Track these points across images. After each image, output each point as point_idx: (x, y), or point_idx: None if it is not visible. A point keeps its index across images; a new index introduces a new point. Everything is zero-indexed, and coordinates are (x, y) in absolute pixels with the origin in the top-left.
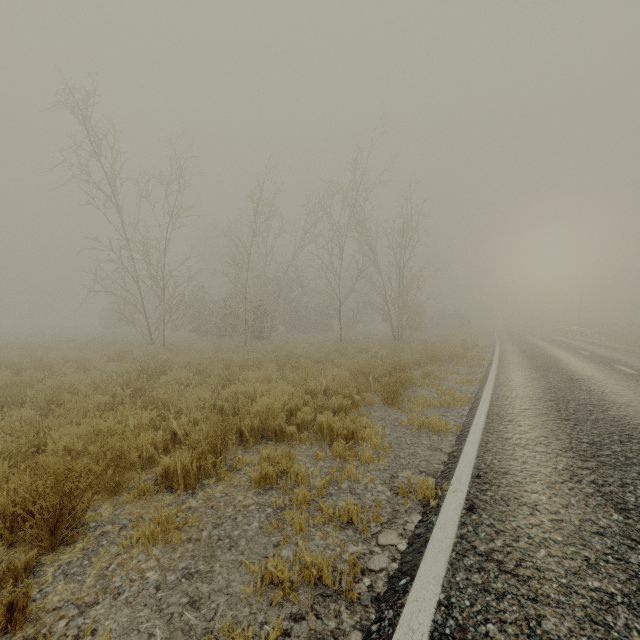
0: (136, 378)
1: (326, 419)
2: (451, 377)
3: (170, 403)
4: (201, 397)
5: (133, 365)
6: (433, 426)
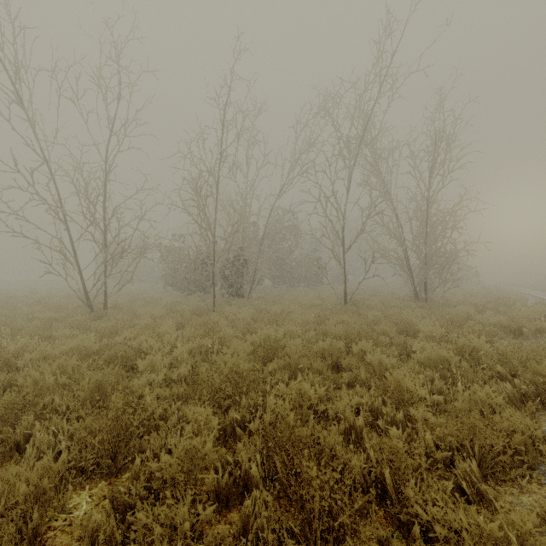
0: None
1: None
2: None
3: None
4: None
5: None
6: None
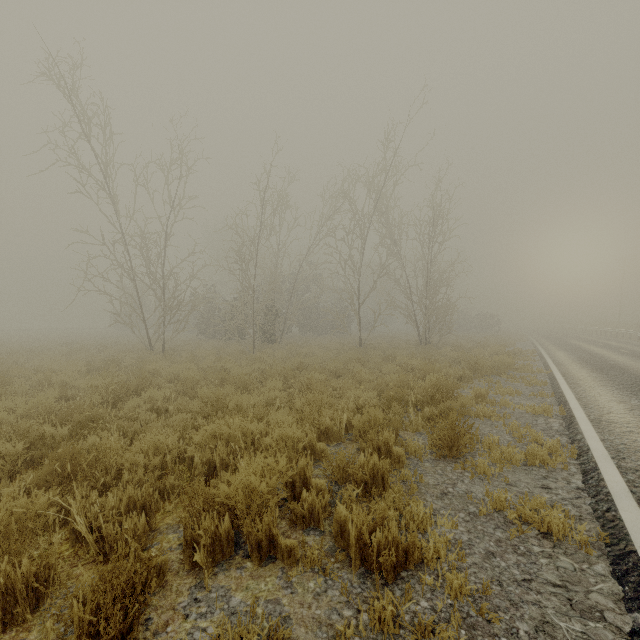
0: (88, 405)
1: (354, 524)
2: (512, 400)
3: (107, 459)
4: (160, 445)
5: (104, 381)
6: (550, 528)
